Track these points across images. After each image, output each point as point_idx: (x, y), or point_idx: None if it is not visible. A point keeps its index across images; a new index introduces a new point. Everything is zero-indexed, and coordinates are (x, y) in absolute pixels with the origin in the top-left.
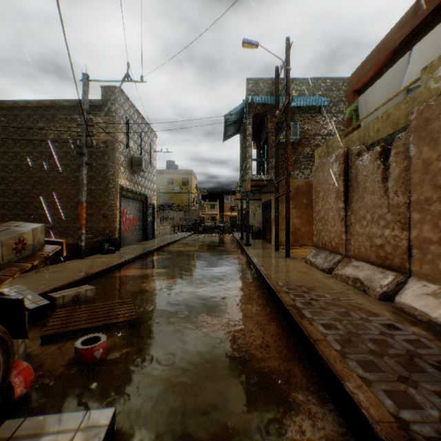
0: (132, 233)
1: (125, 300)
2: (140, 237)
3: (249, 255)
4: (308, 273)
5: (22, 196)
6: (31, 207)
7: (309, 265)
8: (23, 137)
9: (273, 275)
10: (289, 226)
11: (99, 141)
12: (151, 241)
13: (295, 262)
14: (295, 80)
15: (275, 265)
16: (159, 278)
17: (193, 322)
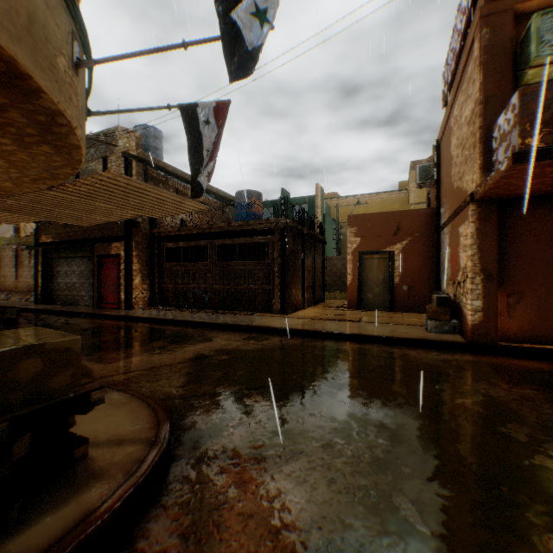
0: None
1: None
2: None
3: None
4: None
5: None
6: None
7: None
8: None
9: None
10: None
11: None
12: None
13: None
14: None
15: None
16: None
17: None
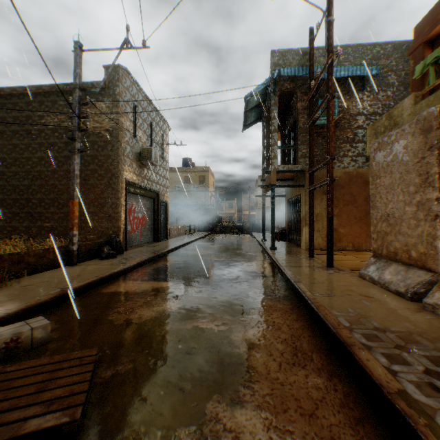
0: (141, 234)
1: (85, 353)
2: (151, 238)
3: (277, 263)
4: (376, 298)
5: (21, 192)
6: (30, 205)
7: (369, 282)
8: (22, 127)
9: (325, 302)
10: (331, 226)
11: (102, 129)
12: (163, 242)
13: (345, 277)
14: None
15: (319, 281)
16: (159, 297)
17: (195, 422)
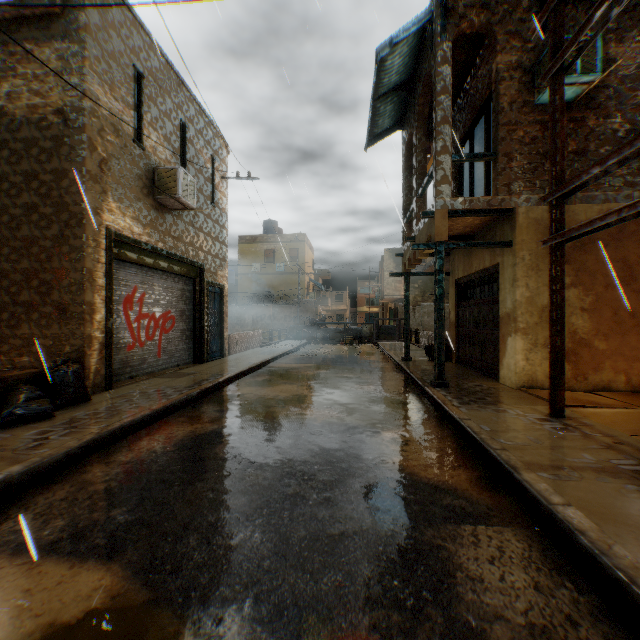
0: (162, 349)
1: None
2: (188, 355)
3: (488, 448)
4: None
5: None
6: None
7: None
8: None
9: None
10: None
11: (48, 111)
12: (210, 365)
13: None
14: None
15: None
16: None
17: None
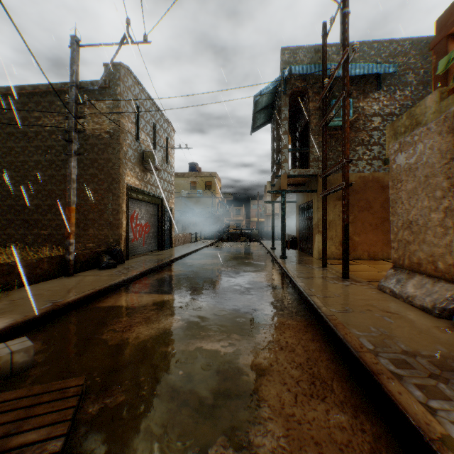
0: (144, 242)
1: (69, 383)
2: (155, 246)
3: (288, 274)
4: (400, 314)
5: (16, 198)
6: (26, 211)
7: (390, 296)
8: (18, 129)
9: (343, 319)
10: (347, 234)
11: (102, 131)
12: (167, 251)
13: (363, 289)
14: None
15: (335, 295)
16: (160, 312)
17: None
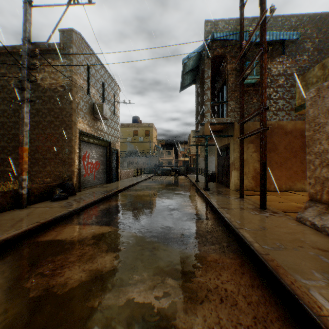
0: (95, 177)
1: None
2: (104, 180)
3: (213, 204)
4: None
5: None
6: None
7: (311, 228)
8: None
9: (280, 260)
10: (264, 171)
11: (57, 85)
12: (114, 183)
13: (283, 221)
14: (256, 19)
15: (261, 227)
16: (96, 248)
17: None
